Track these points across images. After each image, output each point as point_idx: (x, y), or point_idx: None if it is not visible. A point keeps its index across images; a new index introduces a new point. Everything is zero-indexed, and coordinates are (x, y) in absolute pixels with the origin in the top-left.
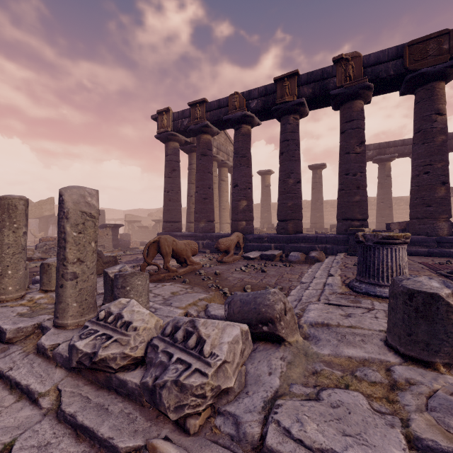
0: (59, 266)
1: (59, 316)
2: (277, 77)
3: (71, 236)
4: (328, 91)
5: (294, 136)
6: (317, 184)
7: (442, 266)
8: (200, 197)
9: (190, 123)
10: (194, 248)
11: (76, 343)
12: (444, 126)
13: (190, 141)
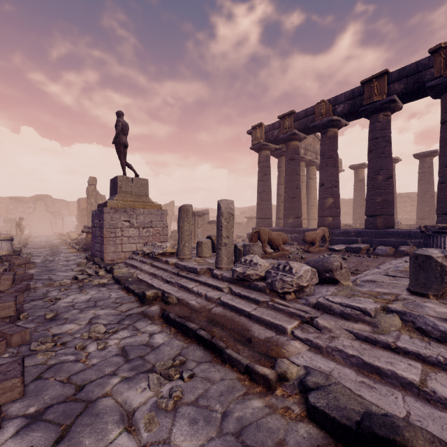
0: (218, 239)
1: (219, 263)
2: (364, 80)
3: (224, 225)
4: (423, 84)
5: (384, 133)
6: (425, 174)
7: None
8: (289, 196)
9: (279, 133)
10: (284, 238)
11: (236, 268)
12: None
13: (279, 147)
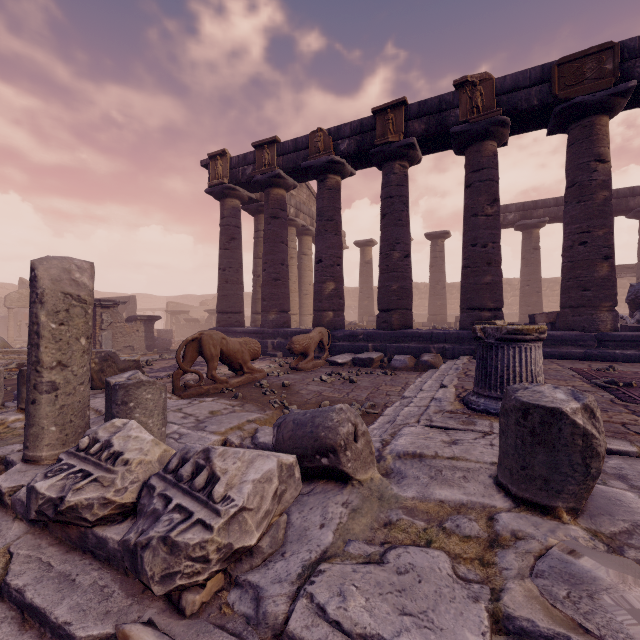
0: (30, 373)
1: (30, 445)
2: (376, 107)
3: (47, 329)
4: (447, 128)
5: (401, 191)
6: (437, 260)
7: (600, 373)
8: (269, 277)
9: (254, 172)
10: (254, 348)
11: (36, 484)
12: (607, 178)
13: (256, 197)
